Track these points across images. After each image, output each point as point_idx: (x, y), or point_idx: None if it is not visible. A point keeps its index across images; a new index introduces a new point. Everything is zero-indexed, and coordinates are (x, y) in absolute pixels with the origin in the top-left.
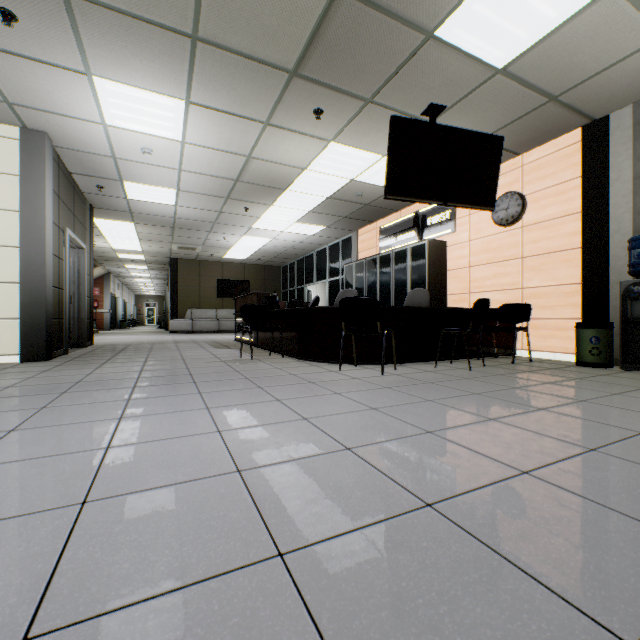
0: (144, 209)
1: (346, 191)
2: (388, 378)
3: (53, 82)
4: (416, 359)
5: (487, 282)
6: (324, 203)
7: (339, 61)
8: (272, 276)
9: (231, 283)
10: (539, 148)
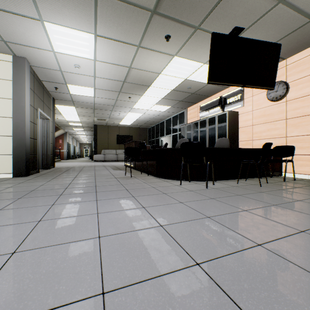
0: (79, 99)
1: (182, 86)
2: (211, 191)
3: (24, 27)
4: (224, 178)
5: (263, 134)
6: (170, 93)
7: (180, 1)
8: (143, 133)
9: (123, 137)
10: (298, 54)
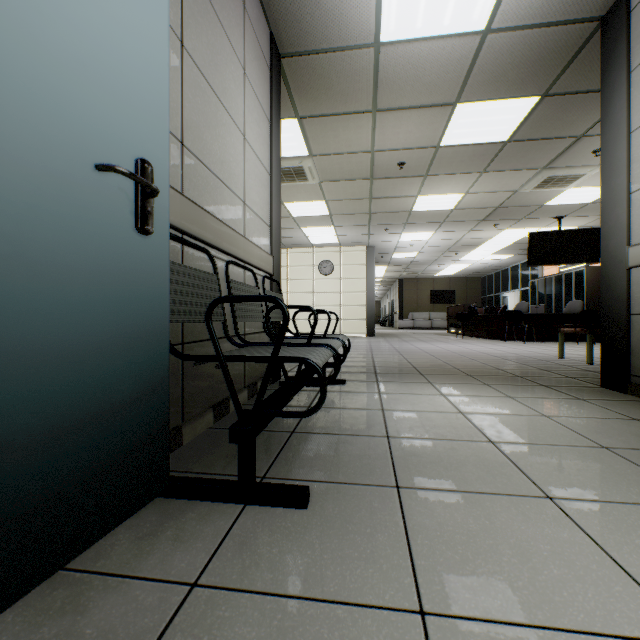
0: (397, 260)
1: (522, 240)
2: (525, 344)
3: (388, 236)
4: (554, 340)
5: None
6: (508, 246)
7: (502, 215)
8: (472, 285)
9: (439, 293)
10: None
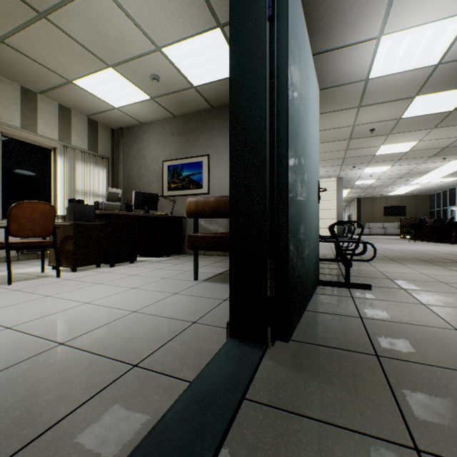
0: (358, 185)
1: None
2: None
3: (354, 171)
4: None
5: None
6: (455, 171)
7: (449, 152)
8: (421, 201)
9: (391, 208)
10: None
